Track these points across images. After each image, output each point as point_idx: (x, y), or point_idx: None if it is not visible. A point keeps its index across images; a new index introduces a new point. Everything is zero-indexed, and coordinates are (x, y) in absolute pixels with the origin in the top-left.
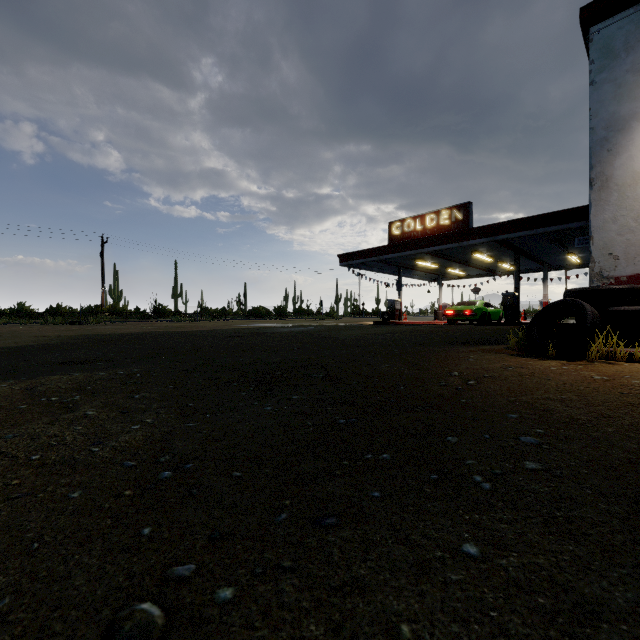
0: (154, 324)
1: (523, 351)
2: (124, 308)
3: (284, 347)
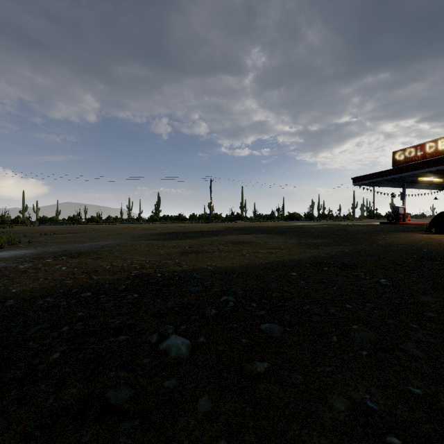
0: (242, 223)
1: (432, 232)
2: (220, 215)
3: (318, 231)
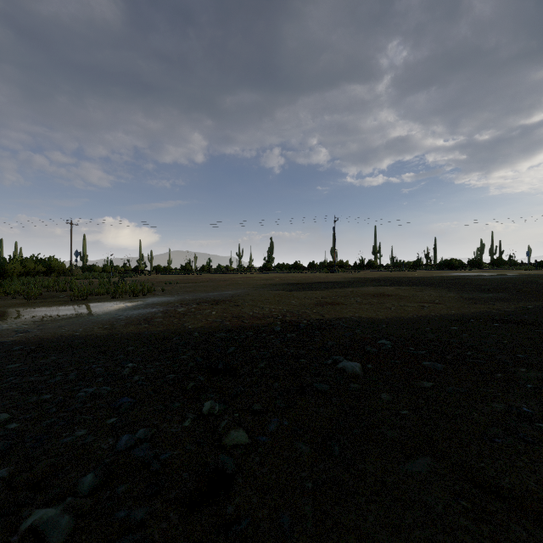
0: (376, 273)
1: None
2: (346, 263)
3: (489, 284)
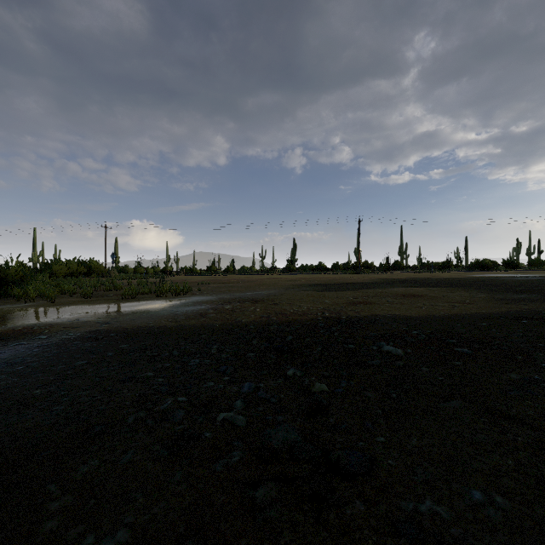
0: (403, 274)
1: None
2: (371, 264)
3: (524, 285)
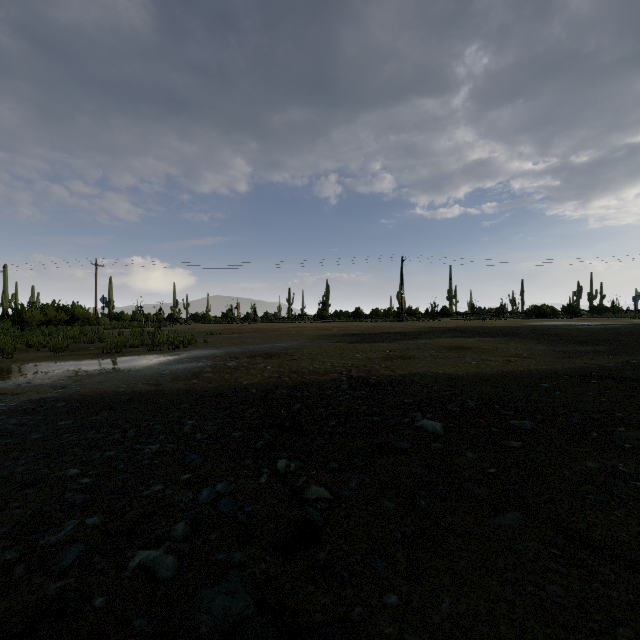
0: (452, 322)
1: None
2: (416, 310)
3: (587, 335)
